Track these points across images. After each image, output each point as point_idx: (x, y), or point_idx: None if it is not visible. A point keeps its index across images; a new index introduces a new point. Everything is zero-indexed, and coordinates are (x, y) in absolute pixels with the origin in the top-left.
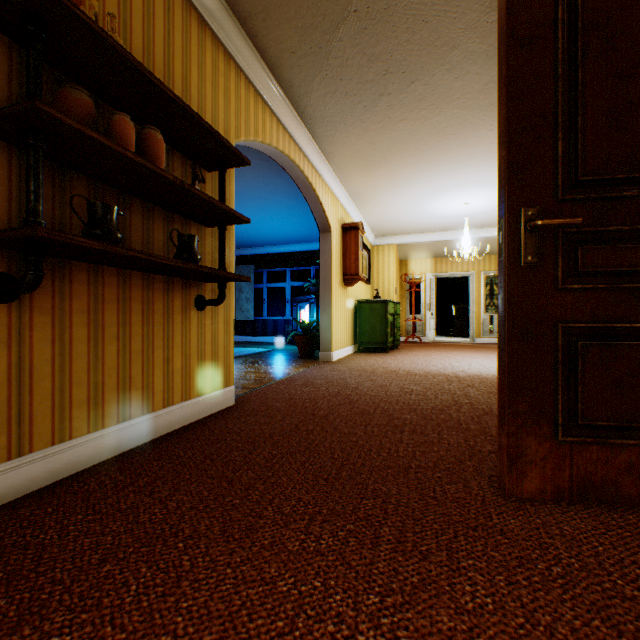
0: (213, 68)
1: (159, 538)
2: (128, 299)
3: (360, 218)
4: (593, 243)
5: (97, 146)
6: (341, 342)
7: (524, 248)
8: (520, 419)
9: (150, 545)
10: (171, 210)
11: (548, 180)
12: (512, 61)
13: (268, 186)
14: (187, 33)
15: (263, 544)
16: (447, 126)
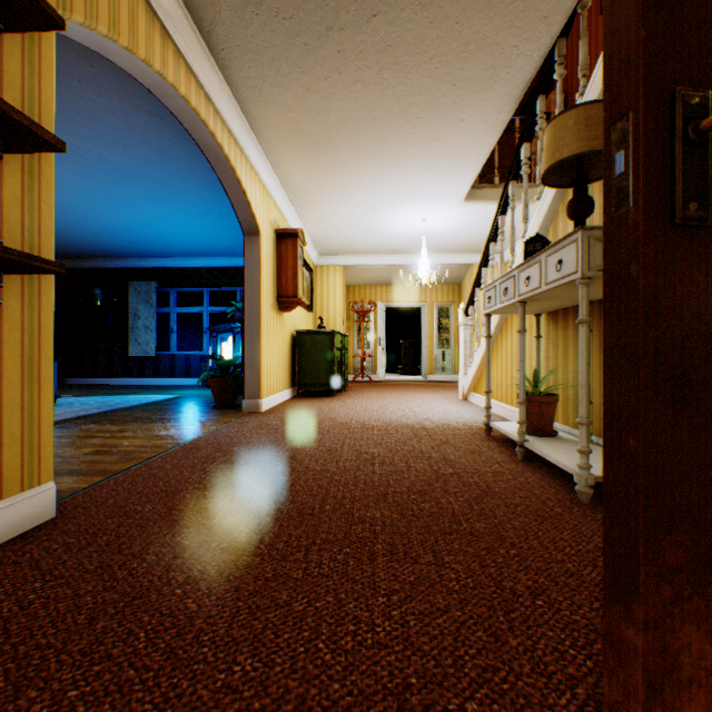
0: None
1: None
2: None
3: (300, 227)
4: None
5: None
6: (275, 385)
7: (682, 183)
8: (670, 585)
9: None
10: None
11: None
12: None
13: (166, 162)
14: None
15: None
16: (413, 103)
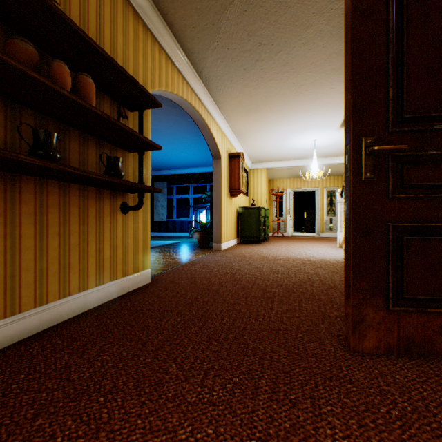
0: (134, 36)
1: (84, 393)
2: (67, 205)
3: (241, 149)
4: (414, 164)
5: (38, 85)
6: (228, 236)
7: (364, 167)
8: (361, 294)
9: (77, 400)
10: (102, 139)
11: (382, 117)
12: (355, 28)
13: (176, 126)
14: (114, 8)
15: (167, 397)
16: (302, 84)
